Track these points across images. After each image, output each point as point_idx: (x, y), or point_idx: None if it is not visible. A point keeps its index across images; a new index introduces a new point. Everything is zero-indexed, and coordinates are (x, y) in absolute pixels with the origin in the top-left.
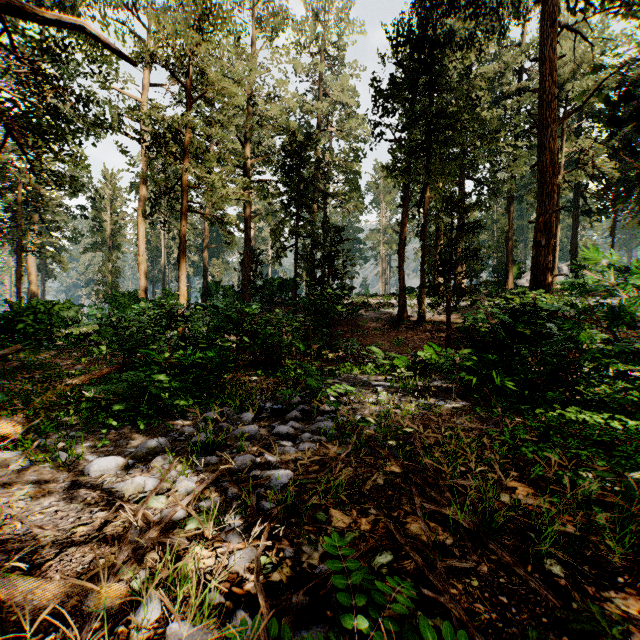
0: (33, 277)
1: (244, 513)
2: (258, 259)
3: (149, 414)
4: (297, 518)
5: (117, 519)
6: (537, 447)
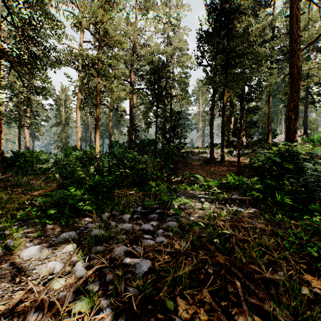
0: (27, 139)
1: (115, 299)
2: (136, 129)
3: (69, 215)
4: (152, 305)
5: (27, 299)
6: (317, 246)
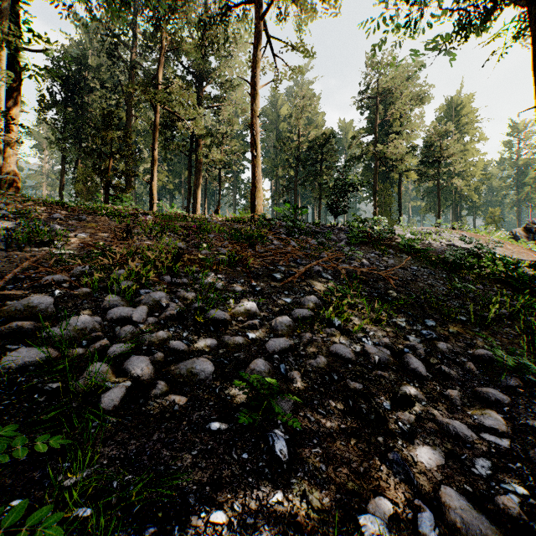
0: None
1: None
2: None
3: None
4: None
5: None
6: None
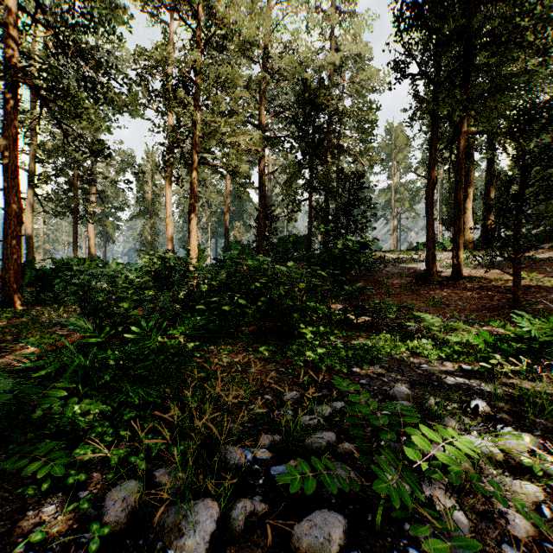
0: (91, 241)
1: None
2: (272, 216)
3: None
4: None
5: None
6: None
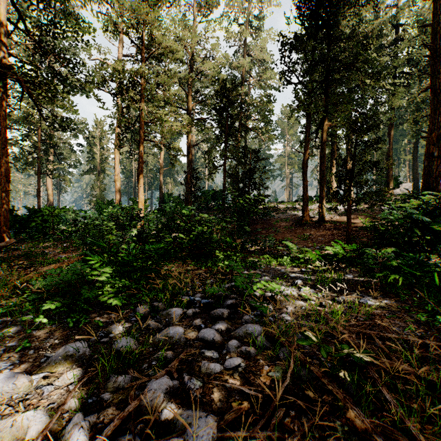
0: (50, 192)
1: None
2: (197, 176)
3: (84, 308)
4: None
5: None
6: None
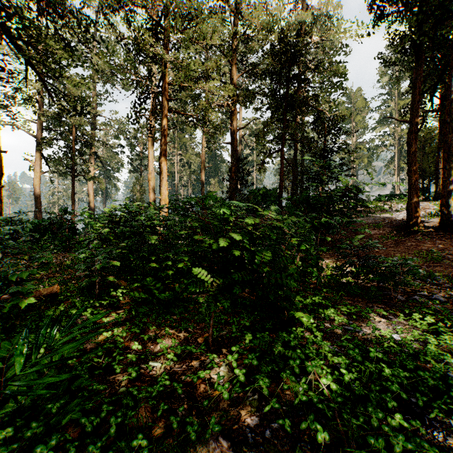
0: (91, 196)
1: None
2: (244, 169)
3: None
4: None
5: None
6: None
